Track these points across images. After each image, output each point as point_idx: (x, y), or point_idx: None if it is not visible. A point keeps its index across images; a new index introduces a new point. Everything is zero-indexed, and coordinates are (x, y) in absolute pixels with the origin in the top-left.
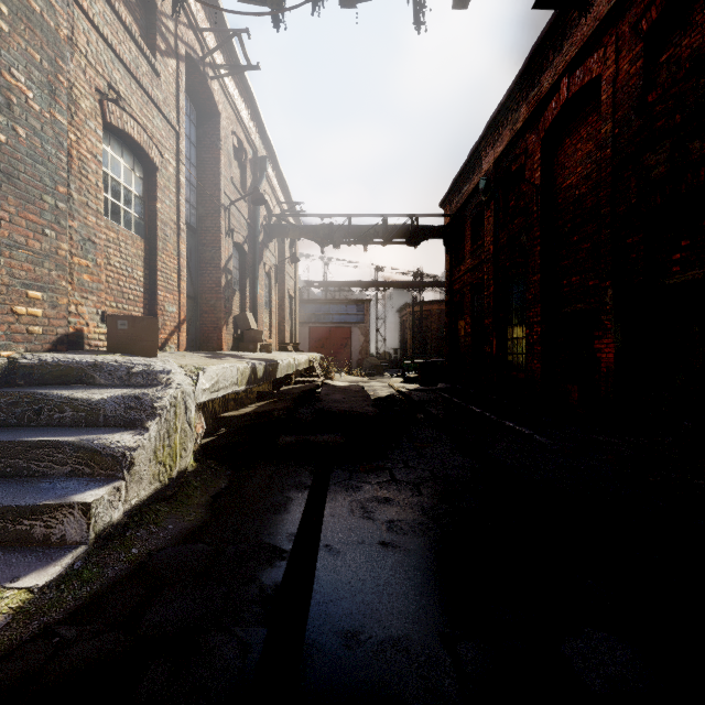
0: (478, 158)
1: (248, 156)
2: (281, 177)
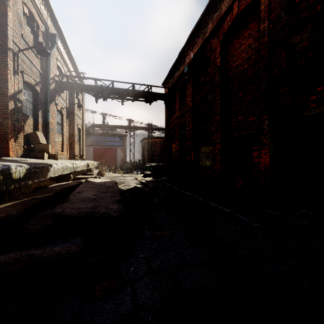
0: (183, 56)
1: (40, 29)
2: (70, 55)
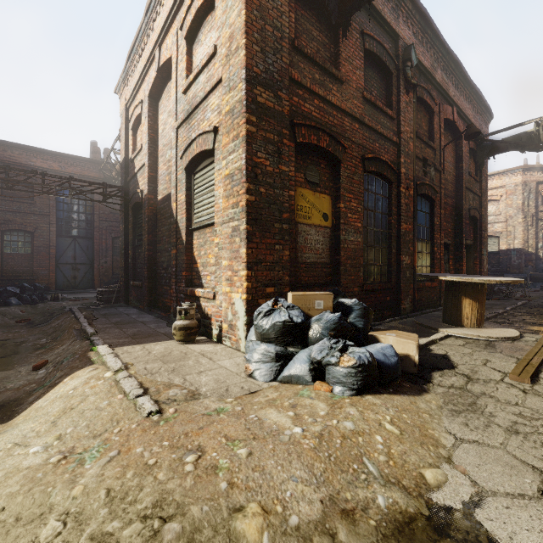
0: None
1: None
2: None
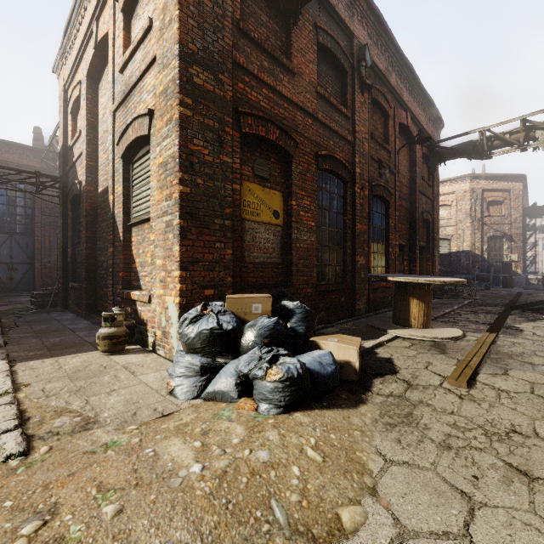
0: None
1: None
2: None
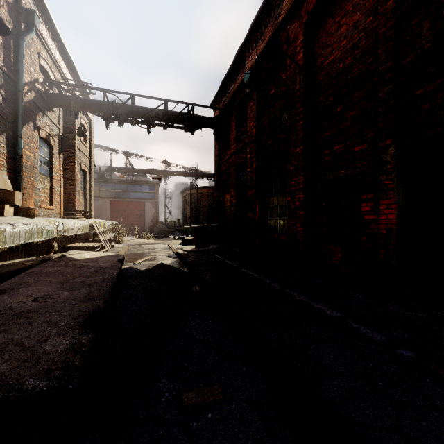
0: (242, 59)
1: None
2: (66, 54)
